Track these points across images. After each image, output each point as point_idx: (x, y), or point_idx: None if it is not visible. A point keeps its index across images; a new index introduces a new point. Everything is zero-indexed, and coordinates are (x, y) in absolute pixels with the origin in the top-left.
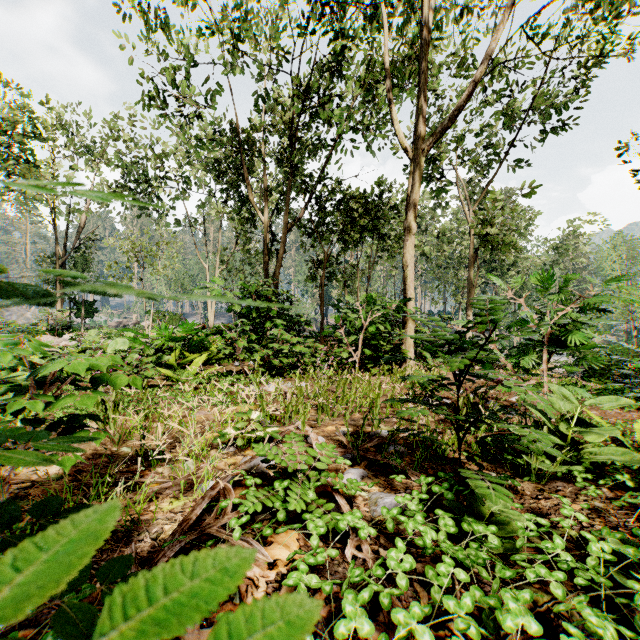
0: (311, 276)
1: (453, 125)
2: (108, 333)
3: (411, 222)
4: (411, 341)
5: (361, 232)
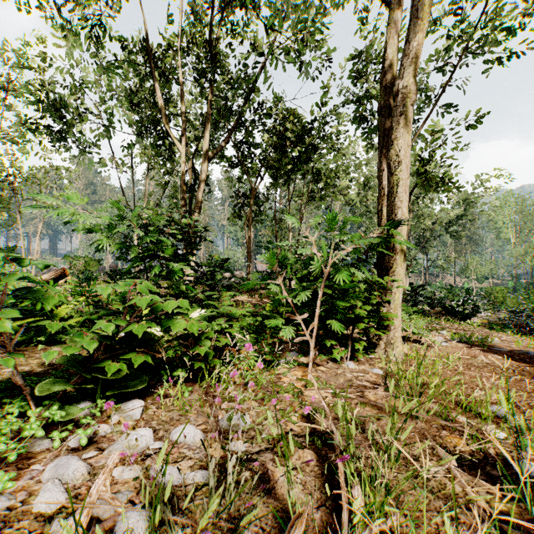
0: (237, 215)
1: None
2: None
3: (409, 78)
4: (399, 298)
5: (294, 163)
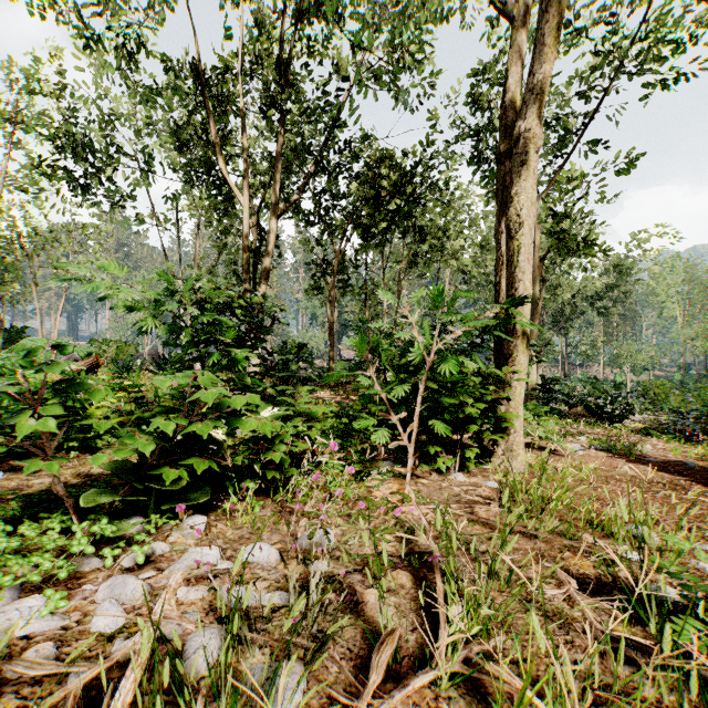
0: (316, 286)
1: None
2: None
3: (532, 119)
4: (520, 394)
5: (390, 220)
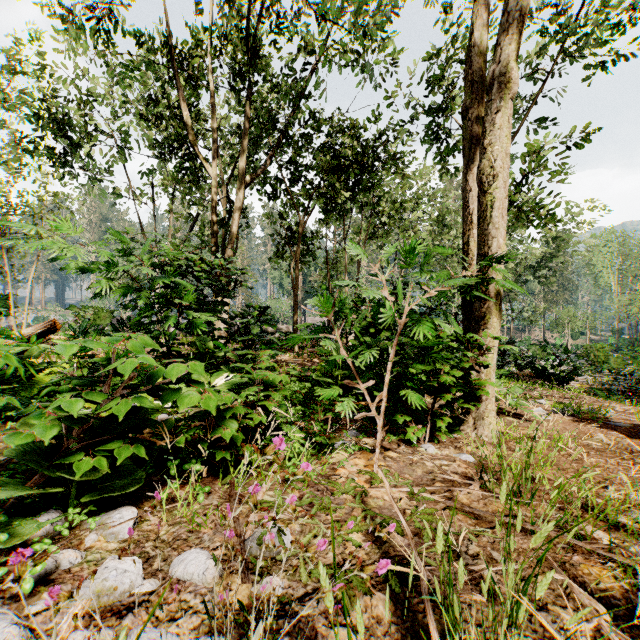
0: (281, 254)
1: None
2: None
3: (509, 61)
4: (492, 358)
5: (352, 191)
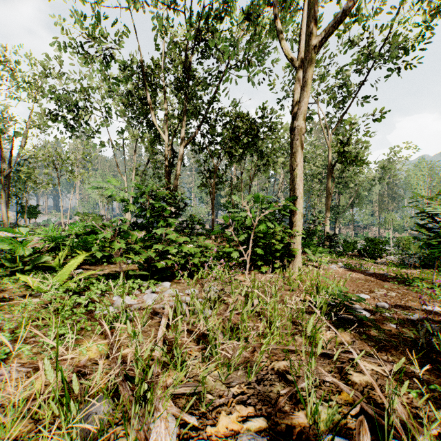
0: (204, 184)
1: (317, 66)
2: (34, 230)
3: (301, 120)
4: (299, 239)
5: (245, 148)
